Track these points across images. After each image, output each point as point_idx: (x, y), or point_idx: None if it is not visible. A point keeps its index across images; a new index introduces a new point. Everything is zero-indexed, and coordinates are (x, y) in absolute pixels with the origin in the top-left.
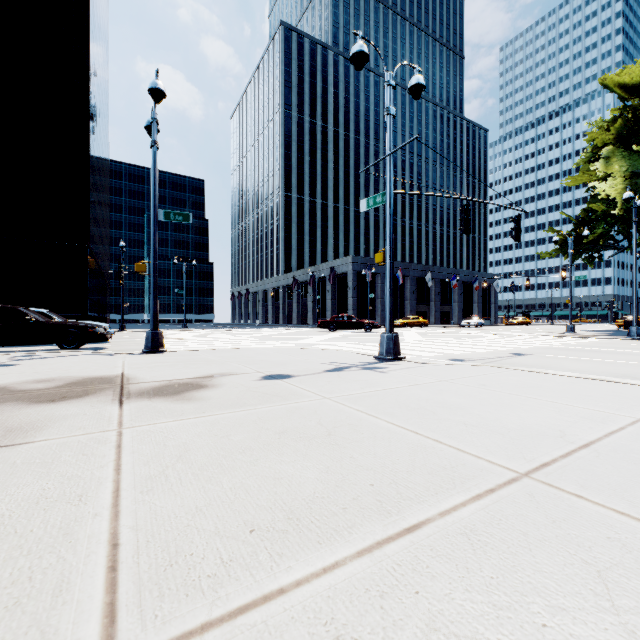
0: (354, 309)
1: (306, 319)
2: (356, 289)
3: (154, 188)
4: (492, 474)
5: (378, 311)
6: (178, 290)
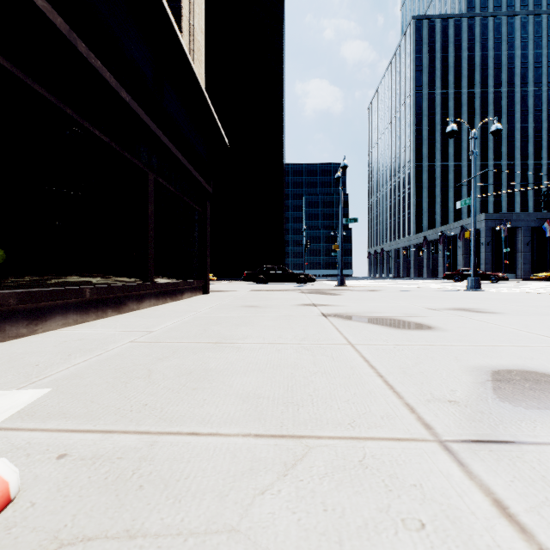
0: (487, 263)
1: (436, 273)
2: (490, 244)
3: (341, 209)
4: (448, 298)
5: (518, 264)
6: (334, 253)
